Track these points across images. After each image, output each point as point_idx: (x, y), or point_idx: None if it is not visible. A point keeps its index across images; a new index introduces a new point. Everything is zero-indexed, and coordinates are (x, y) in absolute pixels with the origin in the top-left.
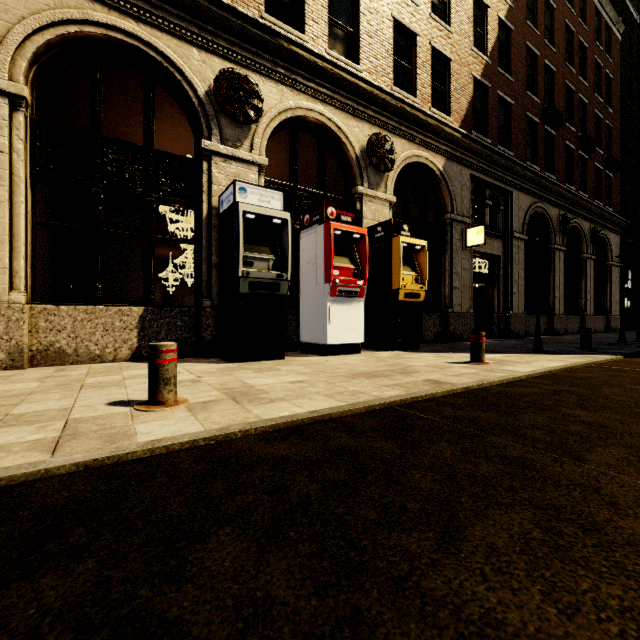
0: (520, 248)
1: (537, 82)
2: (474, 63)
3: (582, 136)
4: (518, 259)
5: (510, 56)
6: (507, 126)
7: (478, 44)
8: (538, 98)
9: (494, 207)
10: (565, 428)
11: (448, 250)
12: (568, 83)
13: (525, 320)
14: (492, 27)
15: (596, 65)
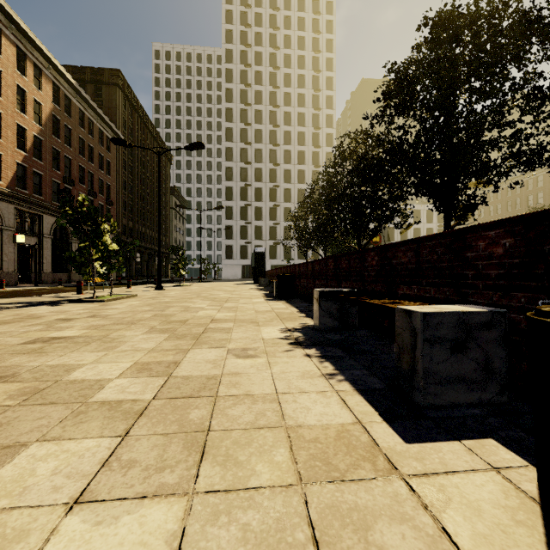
0: (49, 242)
1: (60, 164)
2: (18, 155)
3: (90, 190)
4: (47, 247)
5: (42, 151)
6: (40, 184)
7: (22, 143)
8: (61, 171)
9: (33, 221)
10: (6, 292)
11: (0, 243)
12: (81, 164)
13: (52, 276)
14: (30, 138)
15: (101, 155)
